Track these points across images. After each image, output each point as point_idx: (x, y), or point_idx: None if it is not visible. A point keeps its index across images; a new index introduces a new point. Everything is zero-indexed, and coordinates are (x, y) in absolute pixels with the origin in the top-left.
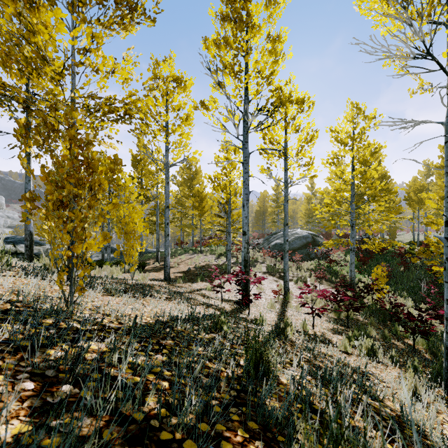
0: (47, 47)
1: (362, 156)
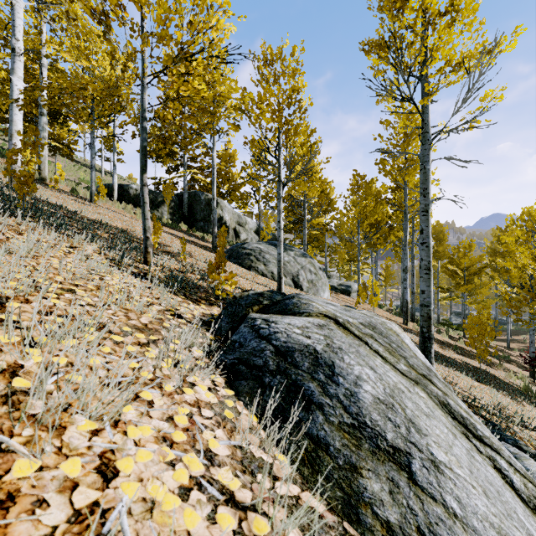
0: (446, 246)
1: None
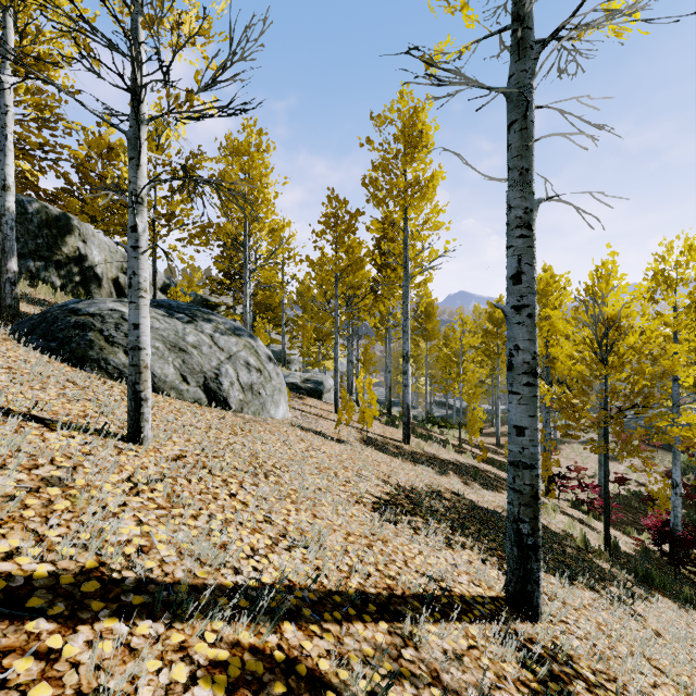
0: (435, 323)
1: (695, 359)
